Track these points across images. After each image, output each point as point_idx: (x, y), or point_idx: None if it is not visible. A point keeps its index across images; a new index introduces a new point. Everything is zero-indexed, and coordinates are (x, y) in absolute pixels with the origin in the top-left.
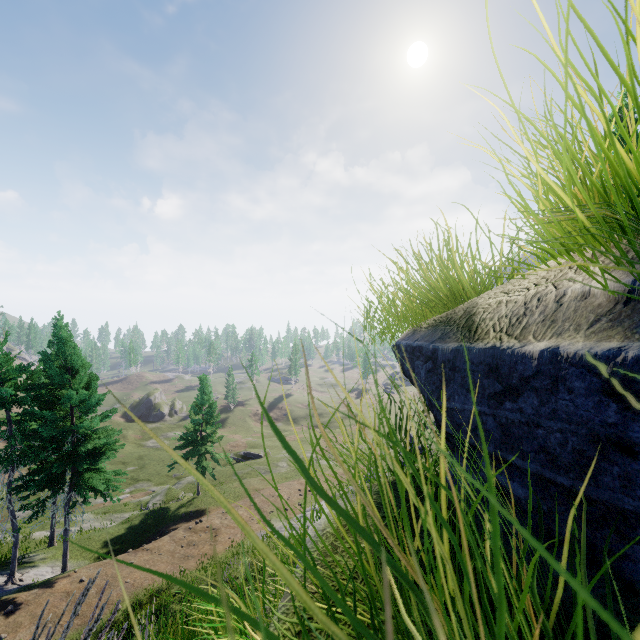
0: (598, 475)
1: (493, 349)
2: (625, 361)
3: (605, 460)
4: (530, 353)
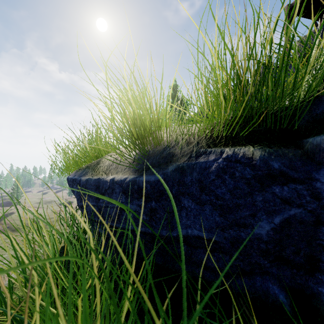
0: (120, 220)
1: (98, 179)
2: (127, 182)
3: (122, 214)
4: (108, 180)
